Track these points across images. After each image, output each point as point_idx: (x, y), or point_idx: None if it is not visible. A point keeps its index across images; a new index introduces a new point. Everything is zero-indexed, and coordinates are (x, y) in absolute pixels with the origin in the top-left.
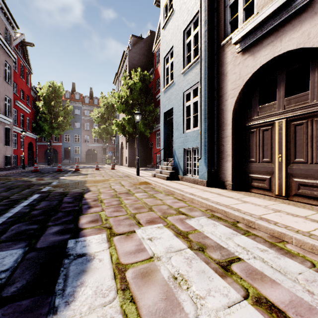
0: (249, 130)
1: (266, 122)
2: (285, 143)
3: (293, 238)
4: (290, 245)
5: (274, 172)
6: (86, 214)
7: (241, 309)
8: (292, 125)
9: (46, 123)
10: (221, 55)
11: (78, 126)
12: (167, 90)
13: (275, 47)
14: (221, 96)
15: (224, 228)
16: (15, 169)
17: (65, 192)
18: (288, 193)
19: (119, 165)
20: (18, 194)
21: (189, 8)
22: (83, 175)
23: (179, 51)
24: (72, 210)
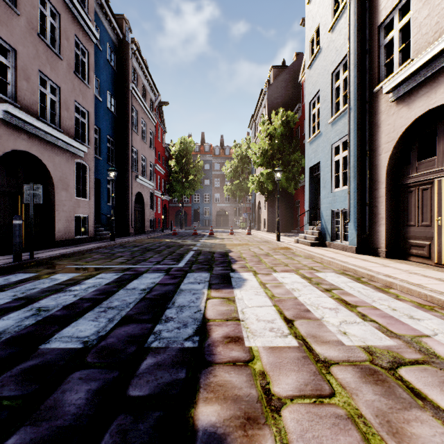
0: (407, 189)
1: (424, 181)
2: None
3: (397, 285)
4: (394, 290)
5: (433, 237)
6: (235, 264)
7: (324, 298)
8: None
9: (179, 184)
10: (374, 103)
11: (207, 183)
12: (313, 141)
13: (430, 99)
14: (374, 149)
15: (345, 279)
16: (155, 232)
17: (212, 251)
18: None
19: (256, 229)
20: (178, 250)
21: (337, 48)
22: (220, 239)
23: (326, 97)
24: (224, 261)
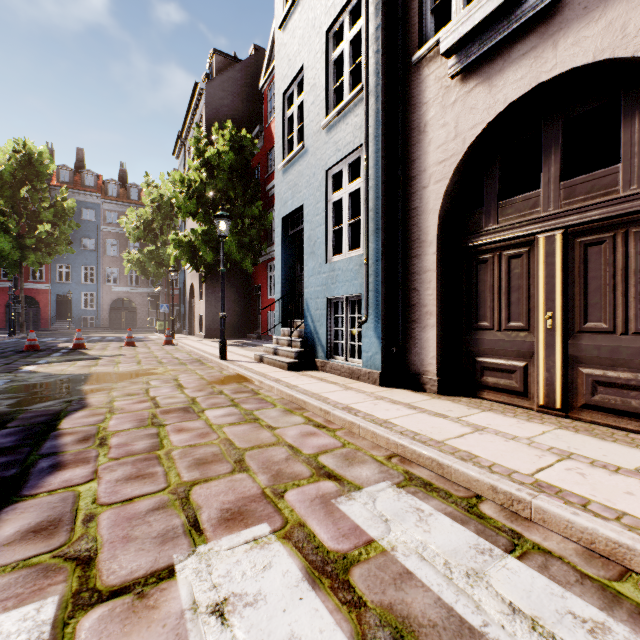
0: (476, 256)
1: (515, 239)
2: (562, 286)
3: None
4: None
5: (534, 353)
6: (29, 497)
7: None
8: (579, 244)
9: (7, 237)
10: (412, 84)
11: (93, 248)
12: (289, 165)
13: (541, 61)
14: (412, 178)
15: (450, 528)
16: None
17: (9, 412)
18: (569, 402)
19: (187, 333)
20: None
21: None
22: (90, 359)
23: (317, 78)
24: None
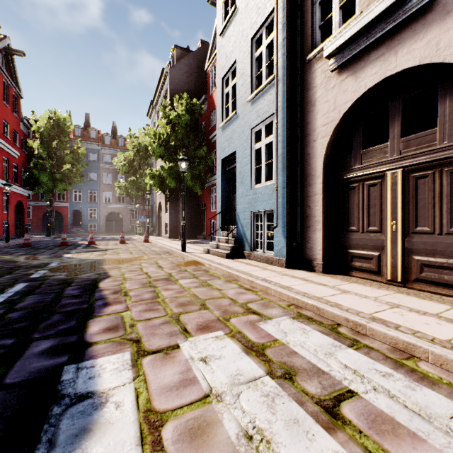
0: (347, 185)
1: (373, 174)
2: (401, 204)
3: (429, 352)
4: (425, 364)
5: (384, 247)
6: (99, 316)
7: None
8: (412, 178)
9: (45, 173)
10: (307, 74)
11: (95, 179)
12: (226, 125)
13: (387, 63)
14: (307, 134)
15: (319, 337)
16: None
17: (69, 278)
18: (406, 278)
19: (156, 235)
20: None
21: (259, 5)
22: (101, 251)
23: (245, 69)
24: (76, 311)
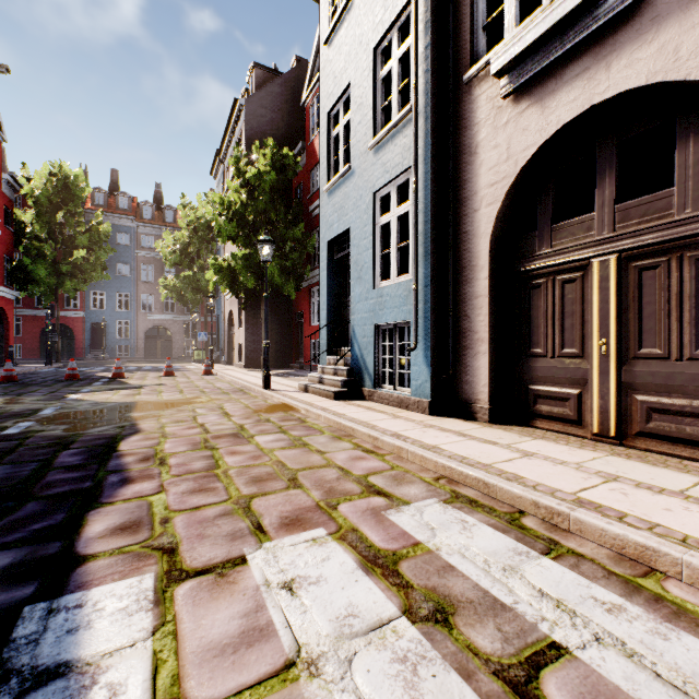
0: (529, 281)
1: (569, 263)
2: (616, 311)
3: (684, 564)
4: (677, 585)
5: (588, 381)
6: (109, 504)
7: None
8: (634, 269)
9: (43, 264)
10: (463, 104)
11: (127, 274)
12: (335, 187)
13: (594, 82)
14: (463, 200)
15: (491, 536)
16: None
17: (69, 435)
18: (623, 430)
19: (225, 363)
20: None
21: None
22: (131, 388)
23: (365, 97)
24: (70, 494)
